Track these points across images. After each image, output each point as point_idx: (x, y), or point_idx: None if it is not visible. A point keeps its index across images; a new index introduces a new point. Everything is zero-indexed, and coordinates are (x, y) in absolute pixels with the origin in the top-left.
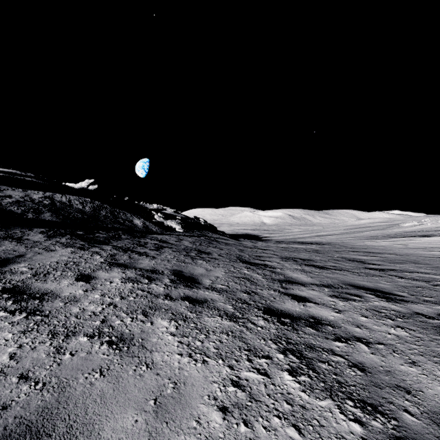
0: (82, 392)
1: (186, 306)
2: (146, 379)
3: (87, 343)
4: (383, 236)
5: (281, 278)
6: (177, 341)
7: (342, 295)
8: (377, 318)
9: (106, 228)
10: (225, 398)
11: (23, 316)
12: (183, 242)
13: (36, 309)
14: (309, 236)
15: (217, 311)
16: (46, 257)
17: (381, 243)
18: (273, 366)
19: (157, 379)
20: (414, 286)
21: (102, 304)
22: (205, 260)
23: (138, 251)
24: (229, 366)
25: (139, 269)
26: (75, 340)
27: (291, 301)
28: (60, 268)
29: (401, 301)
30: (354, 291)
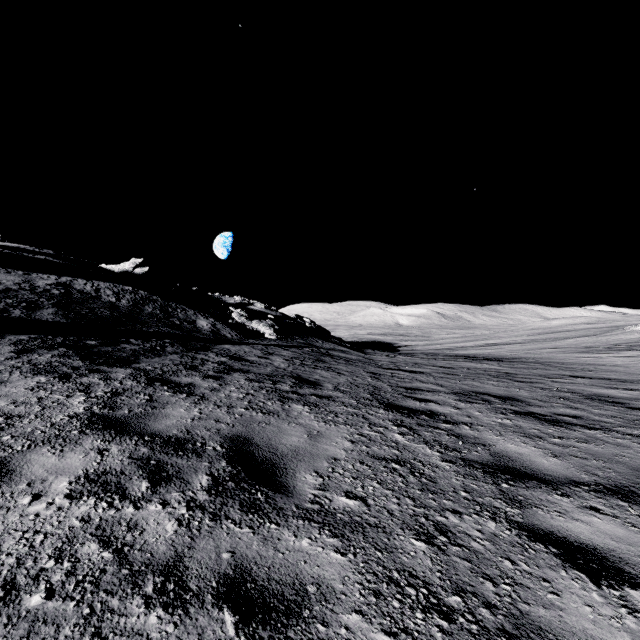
0: None
1: None
2: None
3: None
4: (609, 348)
5: (485, 457)
6: None
7: None
8: None
9: (145, 334)
10: None
11: None
12: (273, 358)
13: None
14: (473, 345)
15: None
16: None
17: (612, 359)
18: None
19: None
20: None
21: None
22: (309, 404)
23: (178, 381)
24: None
25: (151, 436)
26: None
27: (573, 579)
28: None
29: None
30: None
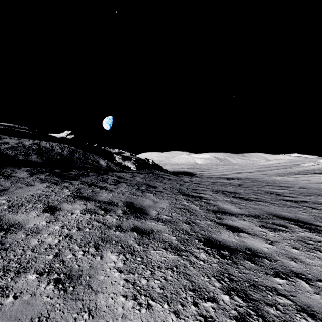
0: None
1: (135, 237)
2: None
3: (34, 282)
4: (289, 173)
5: (215, 208)
6: (123, 279)
7: (270, 225)
8: (307, 250)
9: (78, 167)
10: None
11: None
12: (136, 178)
13: None
14: (230, 173)
15: (162, 243)
16: (24, 191)
17: (288, 178)
18: (221, 313)
19: None
20: None
21: (60, 236)
22: (153, 193)
23: (100, 185)
24: (175, 313)
25: (98, 201)
26: (23, 278)
27: (227, 231)
28: (33, 200)
29: None
30: (279, 221)
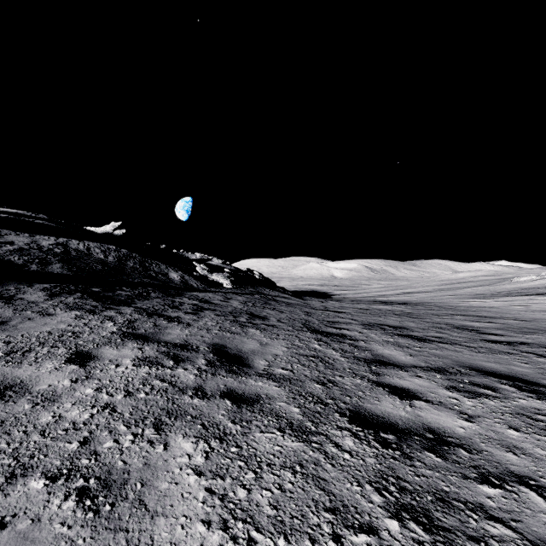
0: None
1: (227, 409)
2: None
3: (41, 494)
4: (493, 294)
5: (368, 356)
6: (205, 488)
7: (465, 386)
8: (535, 432)
9: (132, 284)
10: None
11: None
12: (232, 302)
13: None
14: (392, 293)
15: (276, 420)
16: (37, 325)
17: (492, 303)
18: None
19: None
20: None
21: (93, 407)
22: (260, 329)
23: (168, 315)
24: None
25: (165, 342)
26: (21, 487)
27: (390, 397)
28: (51, 342)
29: None
30: (481, 379)
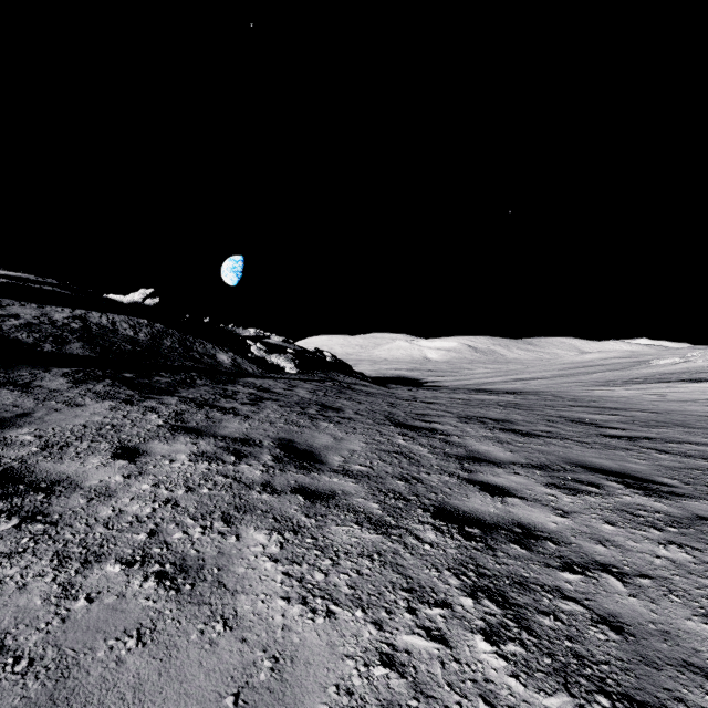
0: (99, 678)
1: (299, 504)
2: (222, 651)
3: (120, 576)
4: (625, 381)
5: (461, 452)
6: (282, 572)
7: (567, 483)
8: (631, 527)
9: (172, 368)
10: (369, 691)
11: (12, 524)
12: (297, 390)
13: (37, 510)
14: (501, 380)
15: (353, 514)
16: (67, 417)
17: (621, 391)
18: (456, 623)
19: (242, 651)
20: (687, 467)
21: (154, 502)
22: (333, 422)
23: (222, 406)
24: (376, 623)
25: (222, 437)
26: (98, 571)
27: (480, 494)
28: (89, 436)
29: (669, 495)
30: (586, 476)
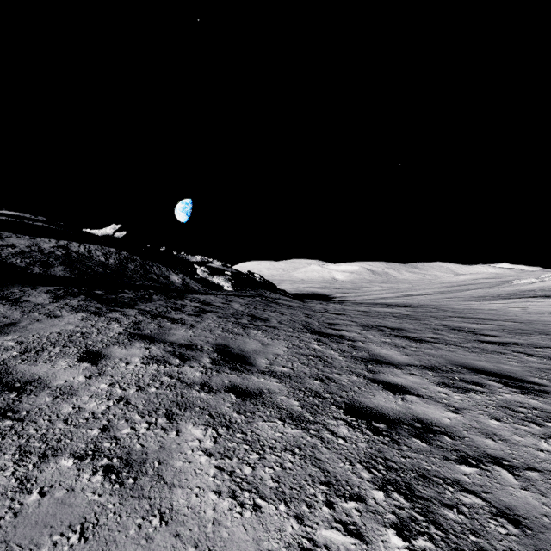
0: None
1: (232, 402)
2: (157, 547)
3: (72, 470)
4: (493, 297)
5: (365, 355)
6: (214, 466)
7: (455, 382)
8: (514, 422)
9: (134, 286)
10: None
11: None
12: (233, 304)
13: (8, 407)
14: (393, 296)
15: (277, 411)
16: (46, 326)
17: (490, 305)
18: (370, 517)
19: (175, 547)
20: None
21: (109, 400)
22: (261, 330)
23: (172, 317)
24: (297, 517)
25: (170, 343)
26: (53, 465)
27: (384, 392)
28: (61, 342)
29: (542, 393)
30: (470, 376)
